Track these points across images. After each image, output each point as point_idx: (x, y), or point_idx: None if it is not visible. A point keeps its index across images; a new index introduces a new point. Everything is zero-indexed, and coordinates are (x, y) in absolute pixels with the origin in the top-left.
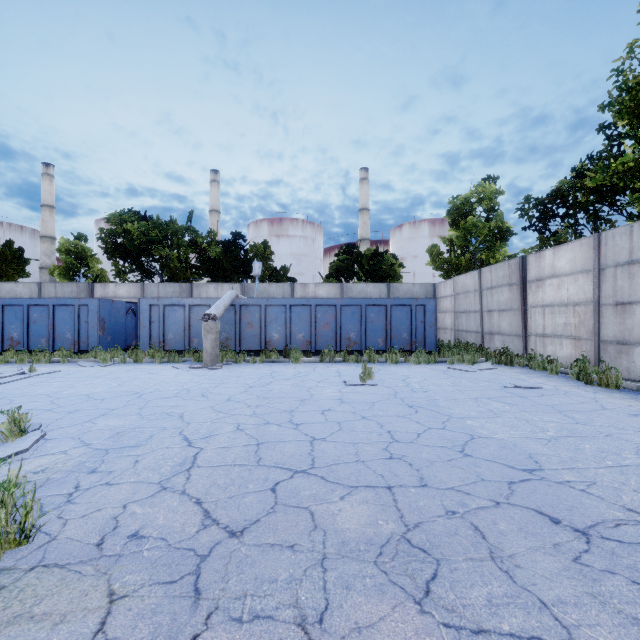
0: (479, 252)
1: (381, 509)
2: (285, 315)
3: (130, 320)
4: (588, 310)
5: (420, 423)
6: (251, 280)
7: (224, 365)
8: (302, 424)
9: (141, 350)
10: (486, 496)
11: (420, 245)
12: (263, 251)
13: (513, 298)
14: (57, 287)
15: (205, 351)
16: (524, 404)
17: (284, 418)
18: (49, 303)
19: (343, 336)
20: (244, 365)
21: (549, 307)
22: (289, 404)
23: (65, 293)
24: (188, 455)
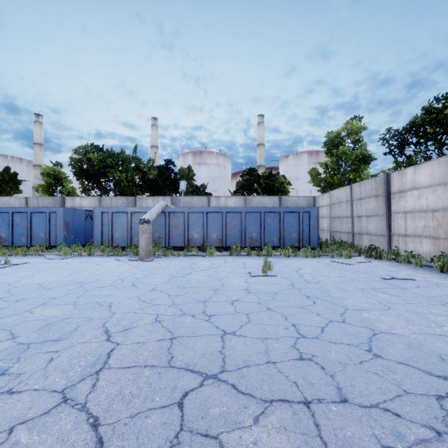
0: (348, 173)
1: (303, 442)
2: (203, 220)
3: (89, 223)
4: (446, 215)
5: (321, 315)
6: (179, 195)
7: (155, 258)
8: (214, 315)
9: (93, 246)
10: (420, 420)
11: (301, 170)
12: (188, 173)
13: (379, 206)
14: (39, 200)
15: (141, 247)
16: (407, 295)
17: (198, 309)
18: (27, 211)
19: (247, 235)
20: (171, 258)
21: (410, 213)
22: (203, 294)
23: (44, 204)
24: (103, 352)
